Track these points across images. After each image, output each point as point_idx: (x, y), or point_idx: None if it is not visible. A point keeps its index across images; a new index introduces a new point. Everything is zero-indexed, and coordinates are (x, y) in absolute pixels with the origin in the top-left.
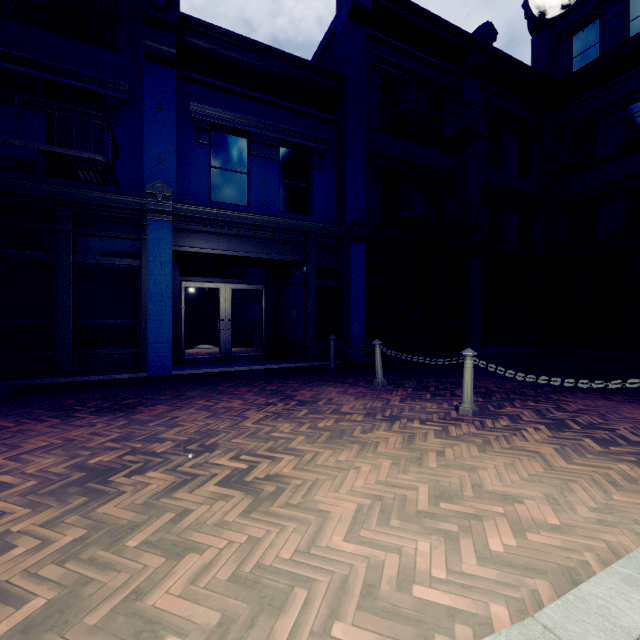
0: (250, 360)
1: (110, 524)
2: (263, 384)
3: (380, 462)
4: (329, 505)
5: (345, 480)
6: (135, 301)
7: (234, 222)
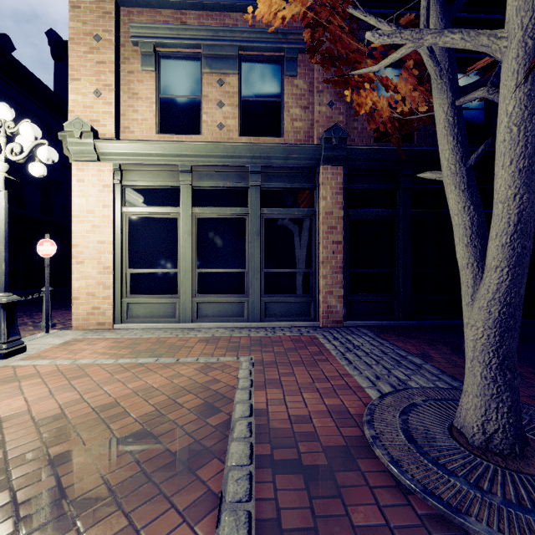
0: None
1: None
2: None
3: None
4: None
5: None
6: None
7: None
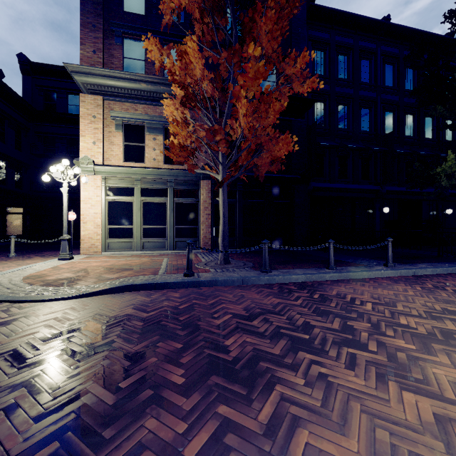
0: None
1: None
2: None
3: None
4: None
5: None
6: None
7: None
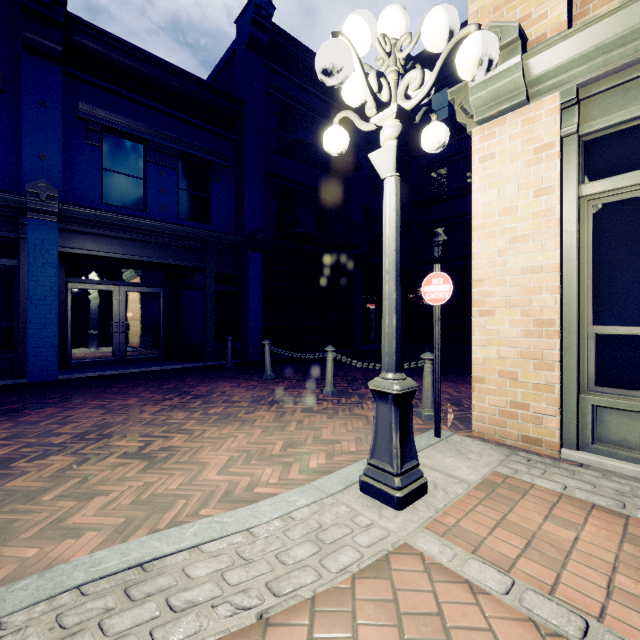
0: (147, 362)
1: (22, 491)
2: (160, 383)
3: (254, 431)
4: (209, 459)
5: (224, 444)
6: (11, 303)
7: (129, 227)
